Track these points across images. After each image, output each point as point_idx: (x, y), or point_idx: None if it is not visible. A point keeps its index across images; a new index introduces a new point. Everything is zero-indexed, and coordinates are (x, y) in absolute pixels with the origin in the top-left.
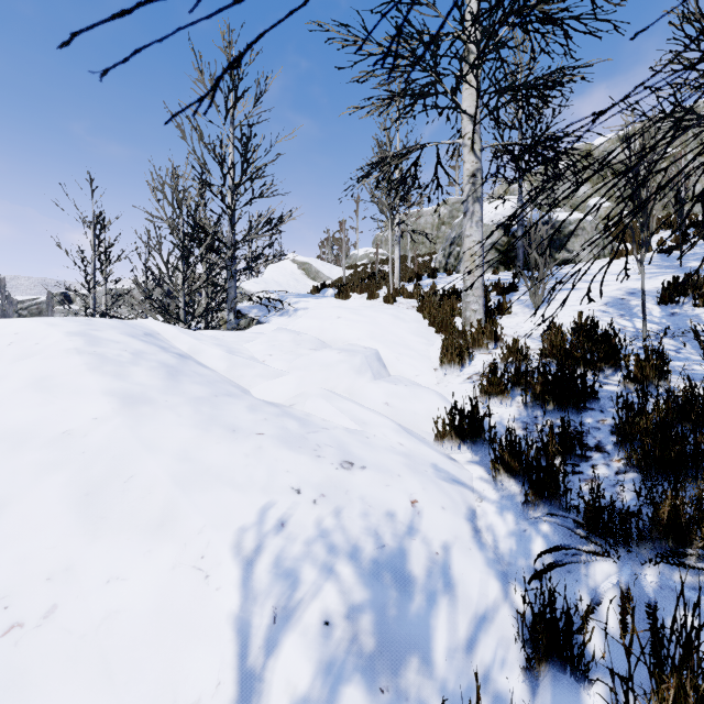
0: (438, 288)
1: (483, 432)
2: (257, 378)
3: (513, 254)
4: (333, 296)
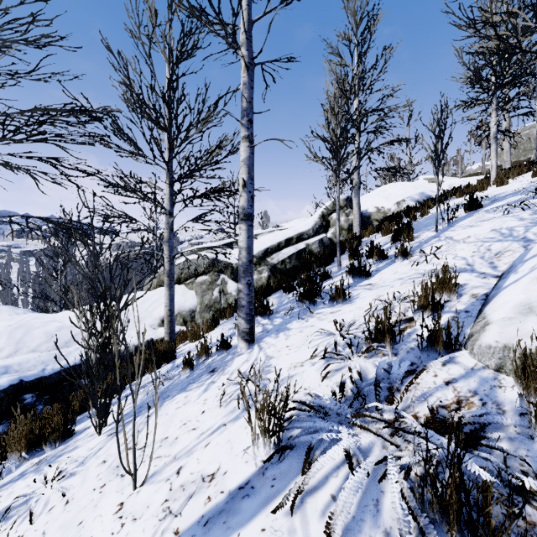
0: None
1: None
2: None
3: None
4: None
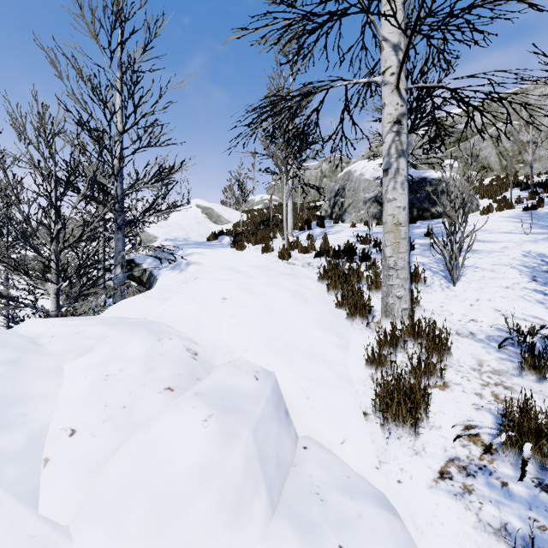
0: (329, 240)
1: None
2: None
3: None
4: (230, 244)
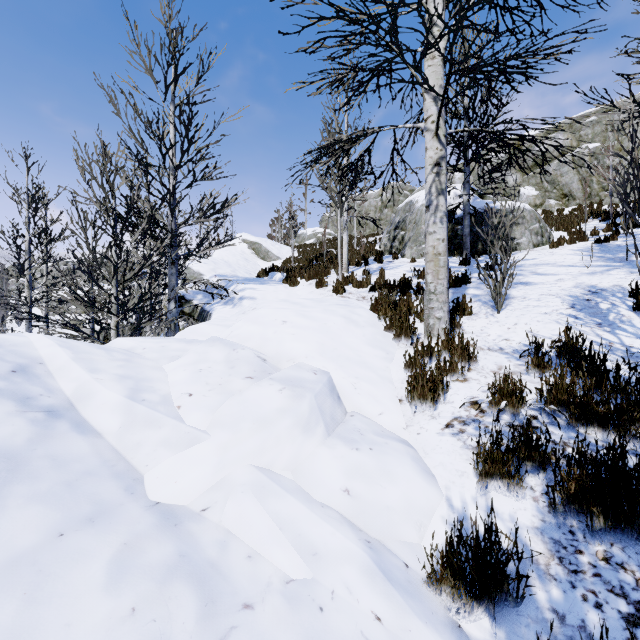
0: (386, 275)
1: (507, 583)
2: (161, 449)
3: (457, 241)
4: (281, 280)
